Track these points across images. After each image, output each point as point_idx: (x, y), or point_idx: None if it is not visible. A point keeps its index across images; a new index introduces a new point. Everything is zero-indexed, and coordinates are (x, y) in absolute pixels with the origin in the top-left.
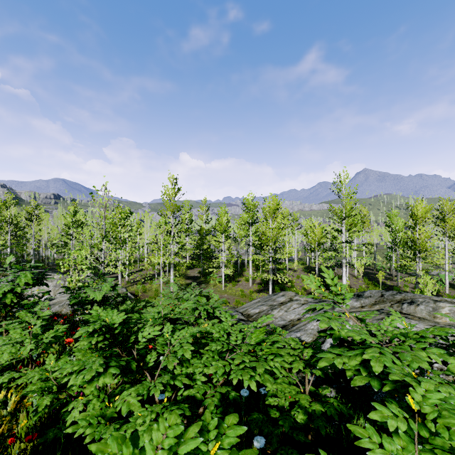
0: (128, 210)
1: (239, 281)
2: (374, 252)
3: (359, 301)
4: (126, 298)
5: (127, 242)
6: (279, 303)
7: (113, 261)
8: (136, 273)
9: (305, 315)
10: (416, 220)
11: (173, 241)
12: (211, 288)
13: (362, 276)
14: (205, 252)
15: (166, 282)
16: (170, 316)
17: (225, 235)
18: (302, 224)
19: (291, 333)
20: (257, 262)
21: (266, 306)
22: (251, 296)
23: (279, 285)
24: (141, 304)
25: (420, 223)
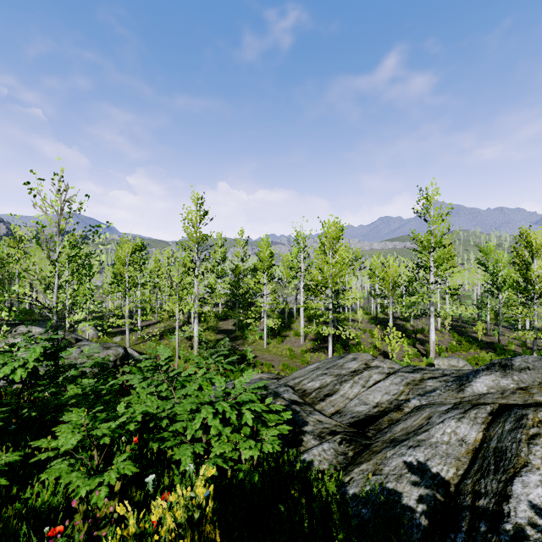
0: (140, 242)
1: (287, 337)
2: (459, 299)
3: (509, 376)
4: (124, 362)
5: (137, 284)
6: (350, 371)
7: (117, 309)
8: (153, 325)
9: (409, 401)
10: (534, 251)
11: (197, 282)
12: (249, 345)
13: (448, 330)
14: (241, 297)
15: (189, 338)
16: (144, 422)
17: (267, 275)
18: (365, 264)
19: (400, 448)
20: (312, 310)
21: (331, 377)
22: (303, 357)
23: (341, 342)
24: (117, 381)
25: (540, 256)
